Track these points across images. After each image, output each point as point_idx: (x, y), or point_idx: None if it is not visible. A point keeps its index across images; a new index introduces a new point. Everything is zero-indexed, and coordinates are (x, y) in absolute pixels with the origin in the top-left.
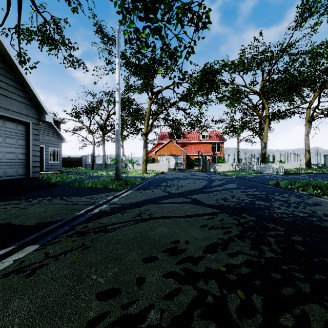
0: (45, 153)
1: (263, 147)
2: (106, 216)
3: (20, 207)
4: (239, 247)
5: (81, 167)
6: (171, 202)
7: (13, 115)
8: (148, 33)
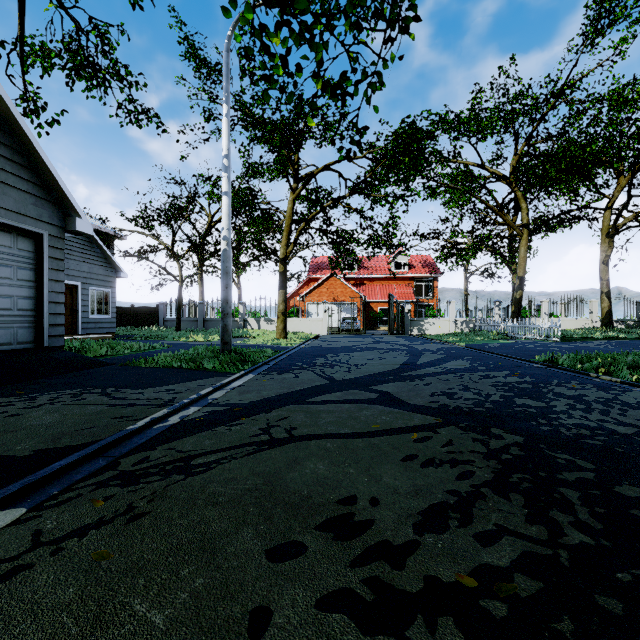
0: (81, 298)
1: (517, 286)
2: (194, 433)
3: (8, 412)
4: (498, 515)
5: (156, 327)
6: (335, 401)
7: (7, 218)
8: (286, 37)
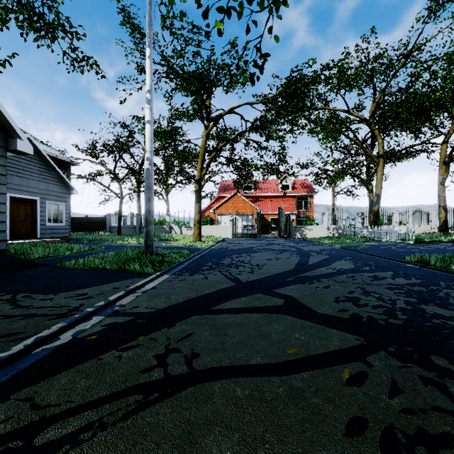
0: (40, 210)
1: (375, 201)
2: (74, 364)
3: None
4: None
5: (104, 232)
6: (242, 309)
7: None
8: None
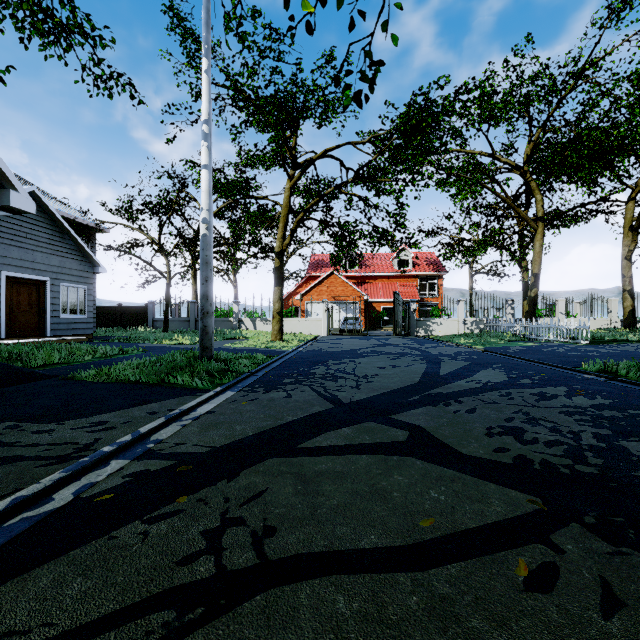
0: (50, 295)
1: (532, 284)
2: (68, 549)
3: None
4: None
5: (145, 327)
6: (344, 447)
7: None
8: None
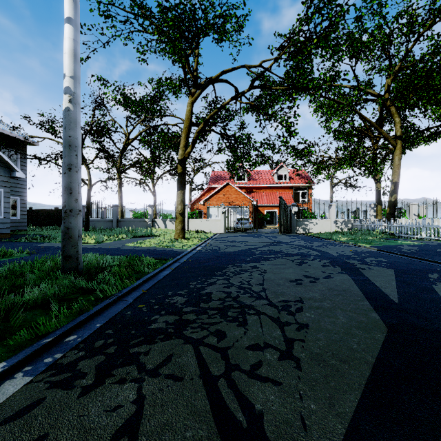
0: None
1: (392, 190)
2: None
3: None
4: None
5: None
6: None
7: None
8: None
